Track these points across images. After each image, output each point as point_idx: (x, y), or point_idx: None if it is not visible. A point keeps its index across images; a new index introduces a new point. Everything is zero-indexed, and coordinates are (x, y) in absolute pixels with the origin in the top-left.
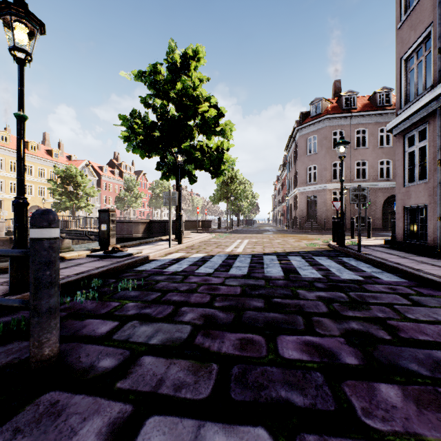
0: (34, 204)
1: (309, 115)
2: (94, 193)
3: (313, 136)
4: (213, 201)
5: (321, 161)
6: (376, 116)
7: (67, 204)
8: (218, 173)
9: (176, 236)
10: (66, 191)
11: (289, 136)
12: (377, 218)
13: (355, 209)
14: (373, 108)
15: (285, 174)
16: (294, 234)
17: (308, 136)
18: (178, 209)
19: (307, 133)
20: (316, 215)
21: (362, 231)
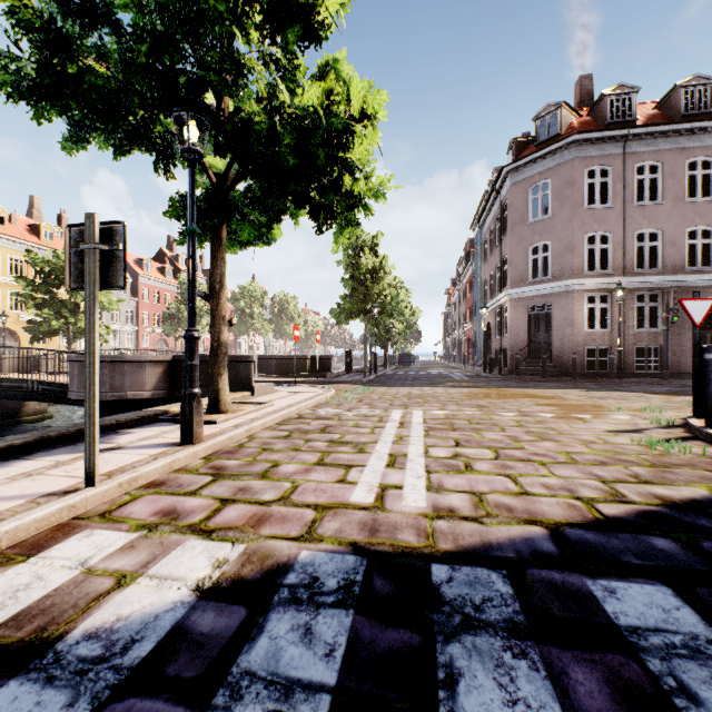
0: (1, 326)
1: (530, 144)
2: (112, 304)
3: (542, 181)
4: (338, 318)
5: (561, 233)
6: (681, 134)
7: (53, 325)
8: (336, 212)
9: (211, 404)
10: (54, 299)
11: (483, 196)
12: (684, 351)
13: (634, 333)
14: (671, 120)
15: (471, 272)
16: (519, 388)
17: (531, 182)
18: (218, 324)
19: (529, 177)
20: (550, 345)
21: (654, 379)
